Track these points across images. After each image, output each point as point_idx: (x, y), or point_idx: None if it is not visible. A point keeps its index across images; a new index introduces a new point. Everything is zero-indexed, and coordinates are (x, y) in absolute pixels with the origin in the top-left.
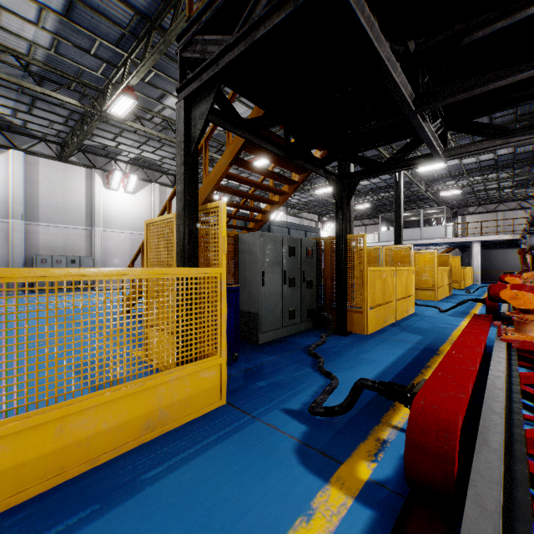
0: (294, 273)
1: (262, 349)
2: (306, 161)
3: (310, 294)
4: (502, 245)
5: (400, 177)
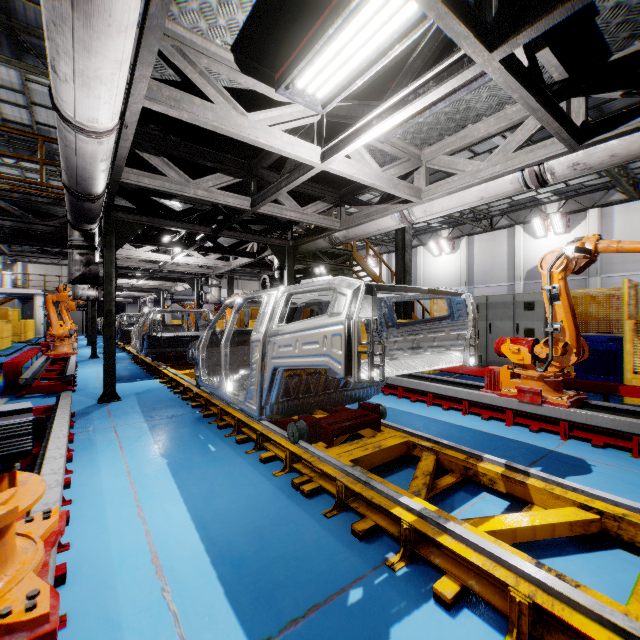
0: None
1: None
2: None
3: None
4: None
5: None
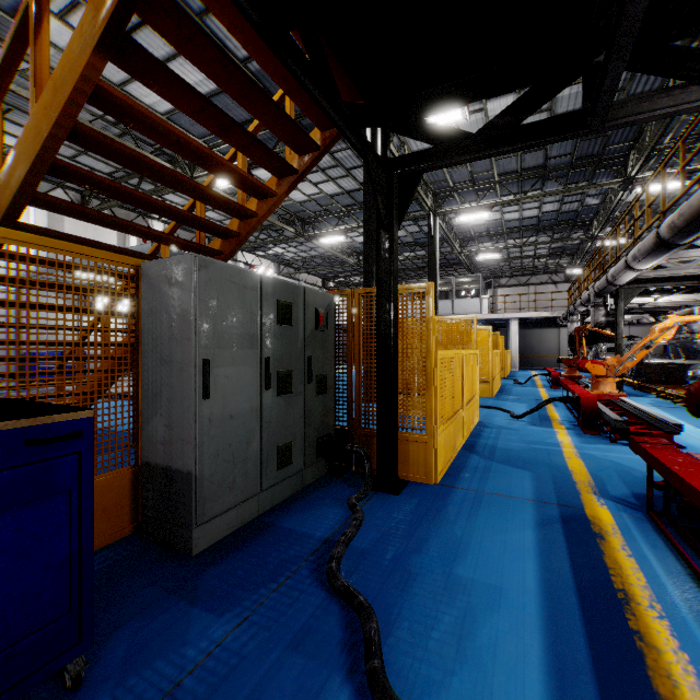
0: (290, 362)
1: (198, 579)
2: (319, 88)
3: (323, 406)
4: (539, 324)
5: (436, 227)
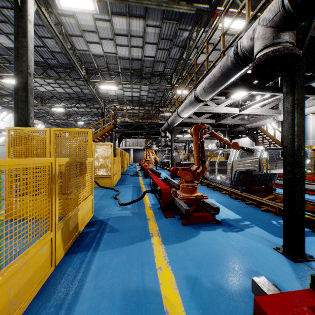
0: None
1: None
2: None
3: None
4: (138, 150)
5: None
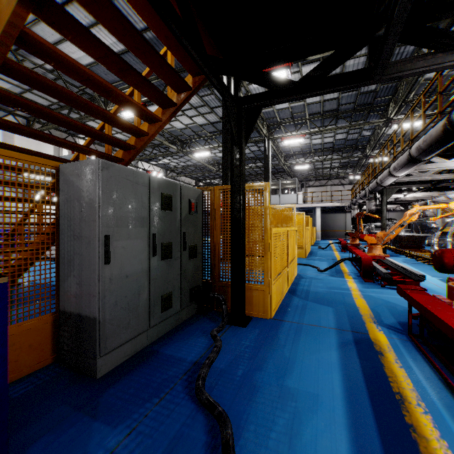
0: (171, 236)
1: (99, 398)
2: (190, 43)
3: (194, 266)
4: (333, 211)
5: (269, 147)
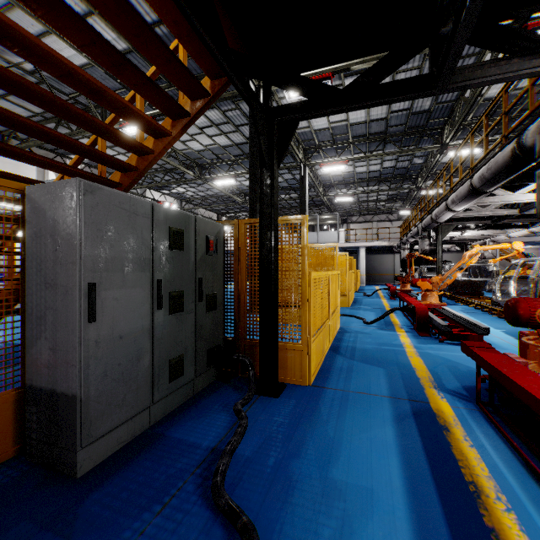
0: (182, 283)
1: (78, 507)
2: (206, 30)
3: (213, 321)
4: (380, 251)
5: (306, 175)
